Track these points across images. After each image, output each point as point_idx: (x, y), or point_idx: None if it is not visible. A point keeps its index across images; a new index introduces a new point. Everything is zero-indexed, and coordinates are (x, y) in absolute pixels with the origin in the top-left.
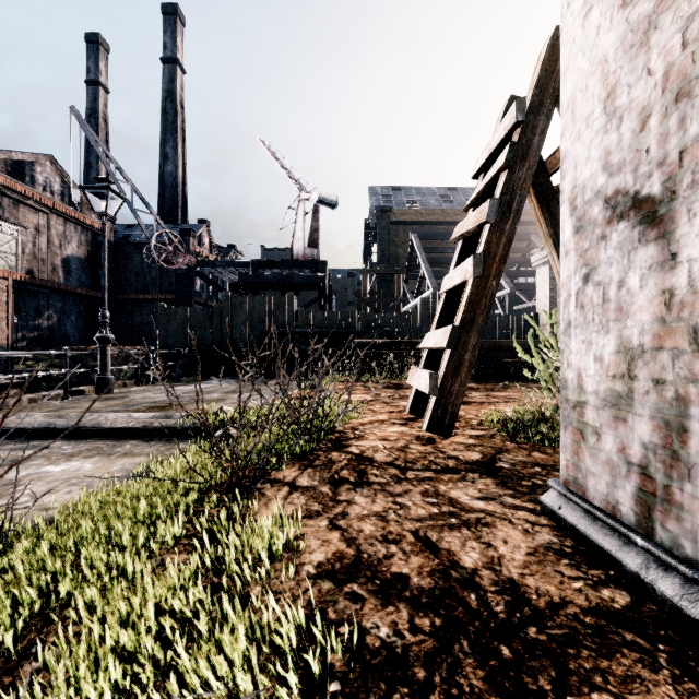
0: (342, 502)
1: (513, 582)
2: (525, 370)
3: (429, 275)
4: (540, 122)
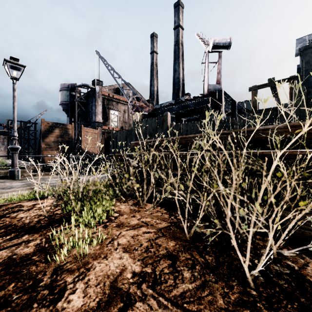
0: None
1: None
2: None
3: None
4: None
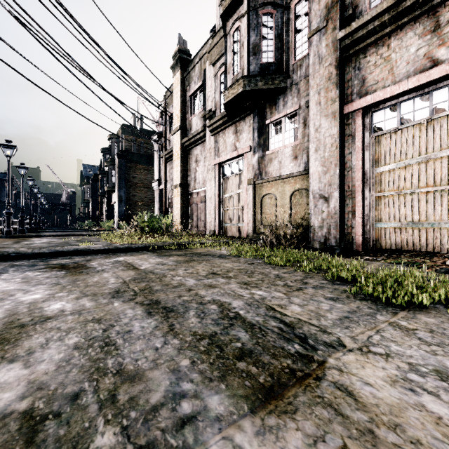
0: None
1: None
2: None
3: None
4: None
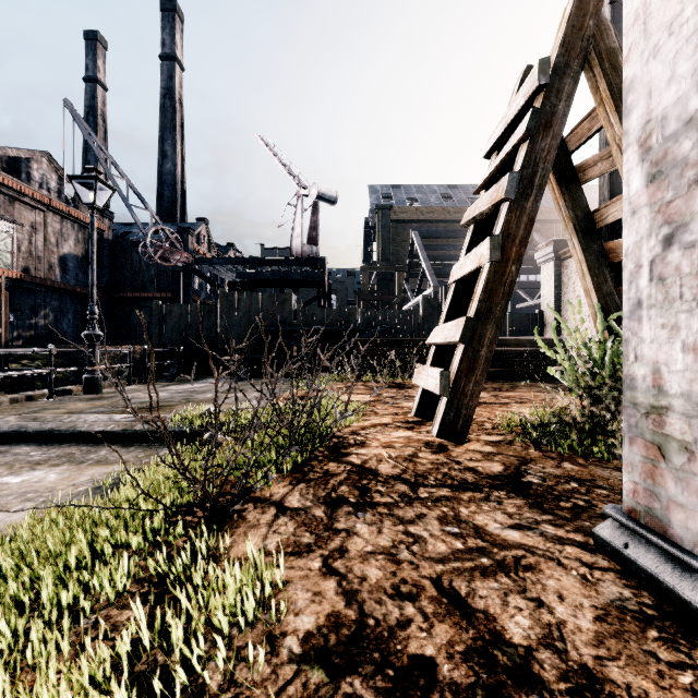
0: (340, 533)
1: (590, 674)
2: (549, 368)
3: (430, 273)
4: (565, 86)
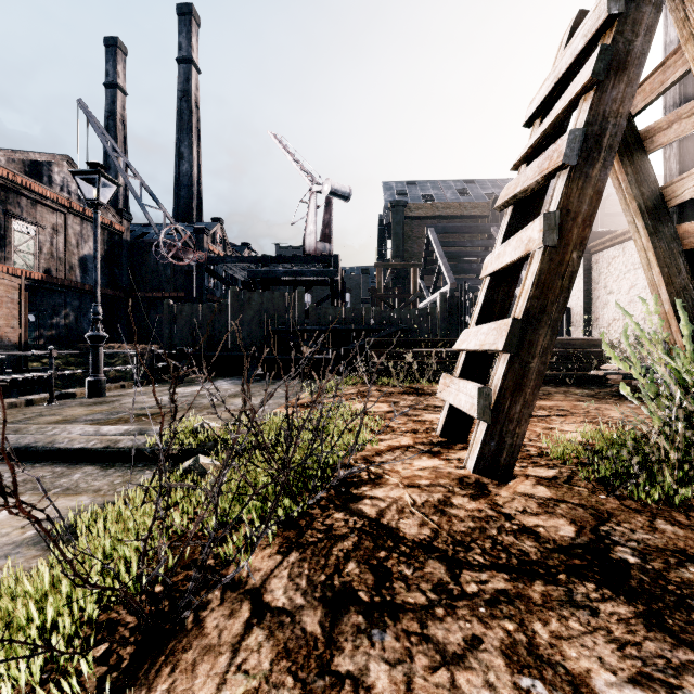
0: (342, 685)
1: None
2: (622, 385)
3: (447, 270)
4: (645, 16)
